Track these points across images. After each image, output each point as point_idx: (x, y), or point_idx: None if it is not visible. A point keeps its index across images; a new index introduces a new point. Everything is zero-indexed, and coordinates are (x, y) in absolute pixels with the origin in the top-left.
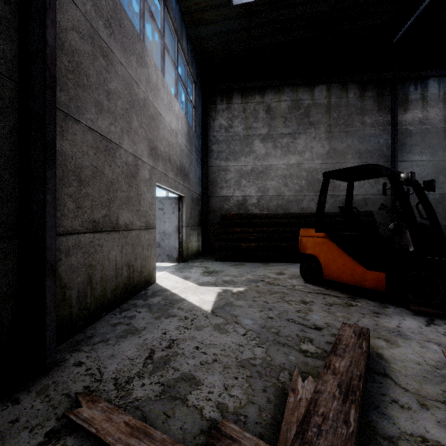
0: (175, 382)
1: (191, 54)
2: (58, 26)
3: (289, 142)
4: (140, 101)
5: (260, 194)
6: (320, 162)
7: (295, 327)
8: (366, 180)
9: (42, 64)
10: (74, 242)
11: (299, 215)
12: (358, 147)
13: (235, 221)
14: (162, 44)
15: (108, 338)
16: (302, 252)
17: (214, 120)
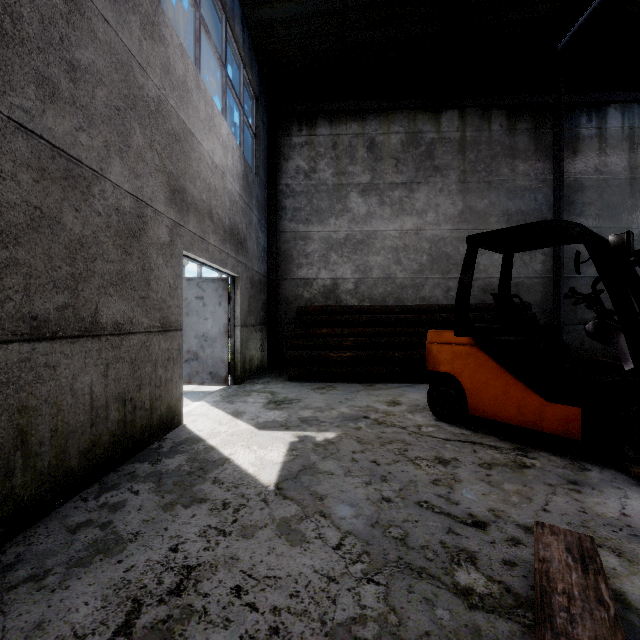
0: None
1: (250, 49)
2: None
3: (403, 196)
4: (149, 101)
5: (358, 275)
6: (449, 227)
7: (435, 523)
8: (517, 256)
9: None
10: None
11: (419, 308)
12: (506, 206)
13: (320, 318)
14: (197, 18)
15: (48, 568)
16: (432, 369)
17: (288, 161)
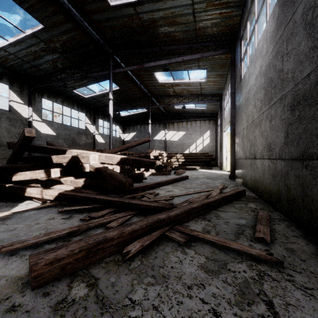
0: (219, 269)
1: None
2: None
3: None
4: None
5: None
6: None
7: None
8: None
9: None
10: None
11: None
12: None
13: None
14: None
15: None
16: None
17: None
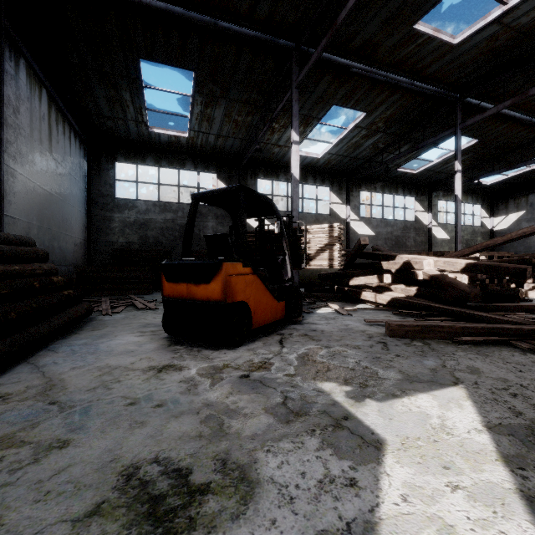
0: None
1: None
2: None
3: None
4: None
5: None
6: None
7: (397, 347)
8: None
9: None
10: None
11: None
12: None
13: None
14: None
15: None
16: (231, 301)
17: None
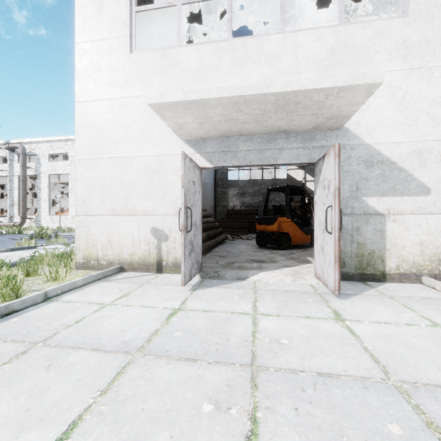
0: None
1: None
2: None
3: None
4: None
5: None
6: None
7: None
8: None
9: None
10: None
11: None
12: None
13: None
14: None
15: None
16: (281, 232)
17: None
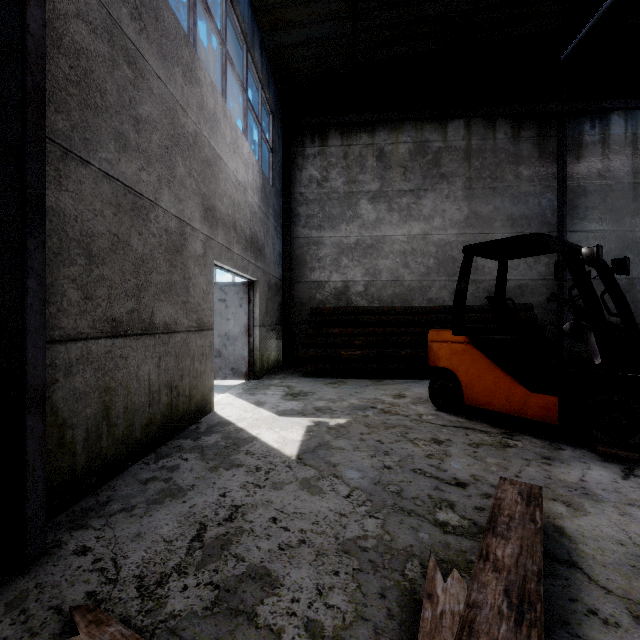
0: (238, 583)
1: (267, 71)
2: (52, 9)
3: (411, 203)
4: (188, 136)
5: (368, 278)
6: (455, 231)
7: (425, 483)
8: (521, 259)
9: (21, 64)
10: (79, 353)
11: (425, 310)
12: (510, 210)
13: (332, 319)
14: (224, 54)
15: (133, 504)
16: (433, 365)
17: (302, 170)
